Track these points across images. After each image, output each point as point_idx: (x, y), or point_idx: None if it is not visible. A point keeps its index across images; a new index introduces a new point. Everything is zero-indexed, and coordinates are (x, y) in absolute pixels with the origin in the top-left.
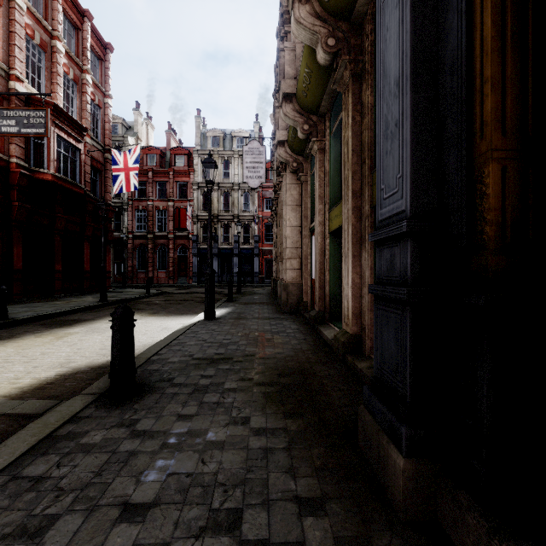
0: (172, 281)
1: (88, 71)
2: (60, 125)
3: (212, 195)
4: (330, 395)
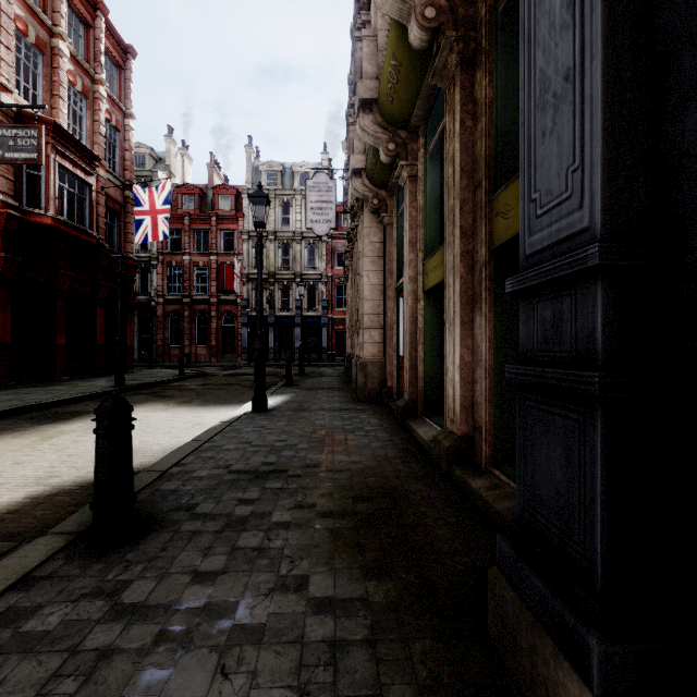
0: (215, 359)
1: (102, 81)
2: (62, 152)
3: (266, 248)
4: (433, 534)
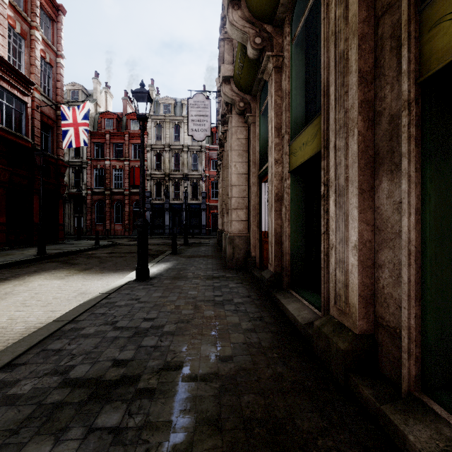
0: (128, 233)
1: (37, 27)
2: (1, 75)
3: (163, 156)
4: None
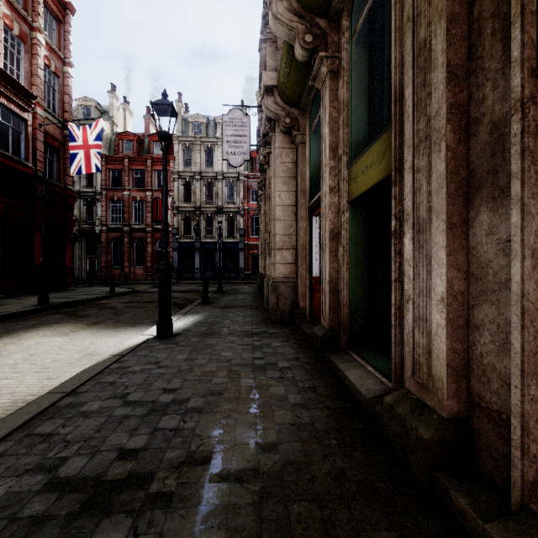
0: (150, 278)
1: (39, 29)
2: None
3: (193, 185)
4: None
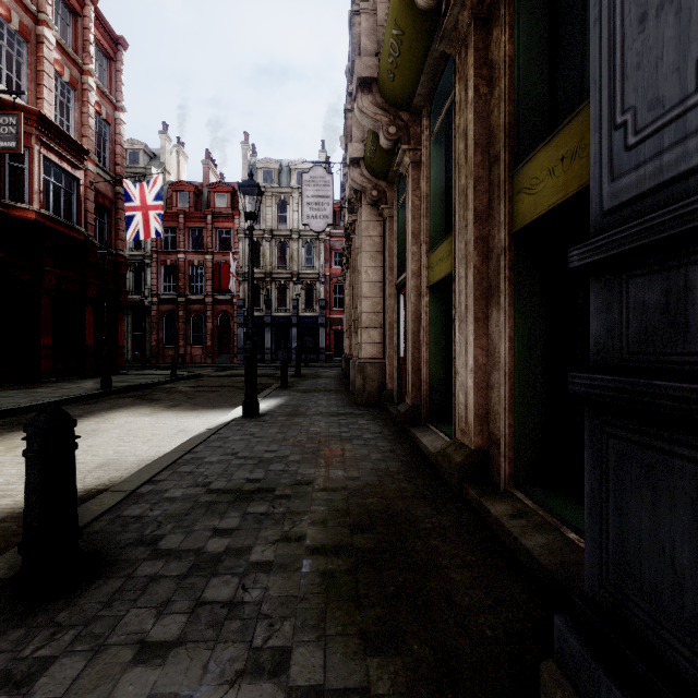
0: (211, 360)
1: (91, 72)
2: (48, 144)
3: (263, 246)
4: (449, 579)
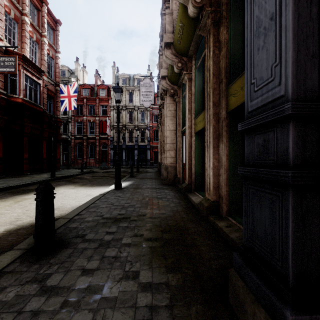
0: (98, 165)
1: (45, 36)
2: (26, 68)
3: (122, 113)
4: (200, 249)
